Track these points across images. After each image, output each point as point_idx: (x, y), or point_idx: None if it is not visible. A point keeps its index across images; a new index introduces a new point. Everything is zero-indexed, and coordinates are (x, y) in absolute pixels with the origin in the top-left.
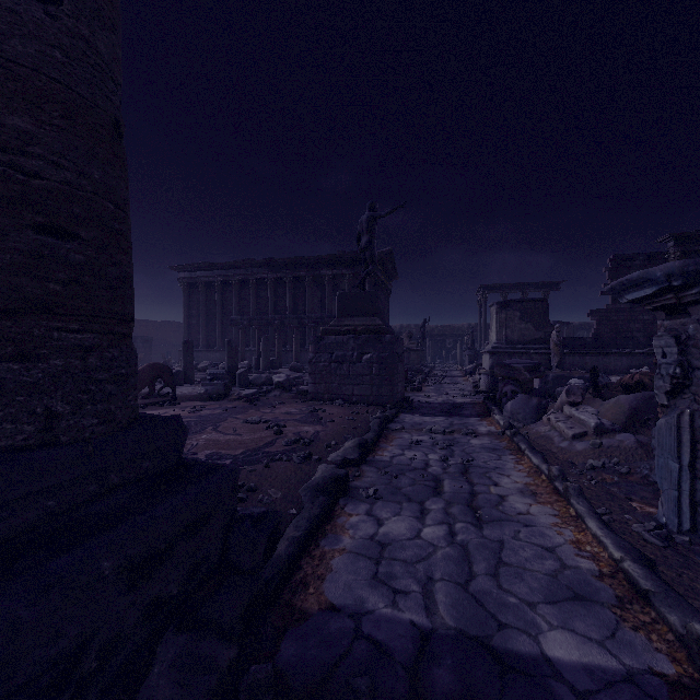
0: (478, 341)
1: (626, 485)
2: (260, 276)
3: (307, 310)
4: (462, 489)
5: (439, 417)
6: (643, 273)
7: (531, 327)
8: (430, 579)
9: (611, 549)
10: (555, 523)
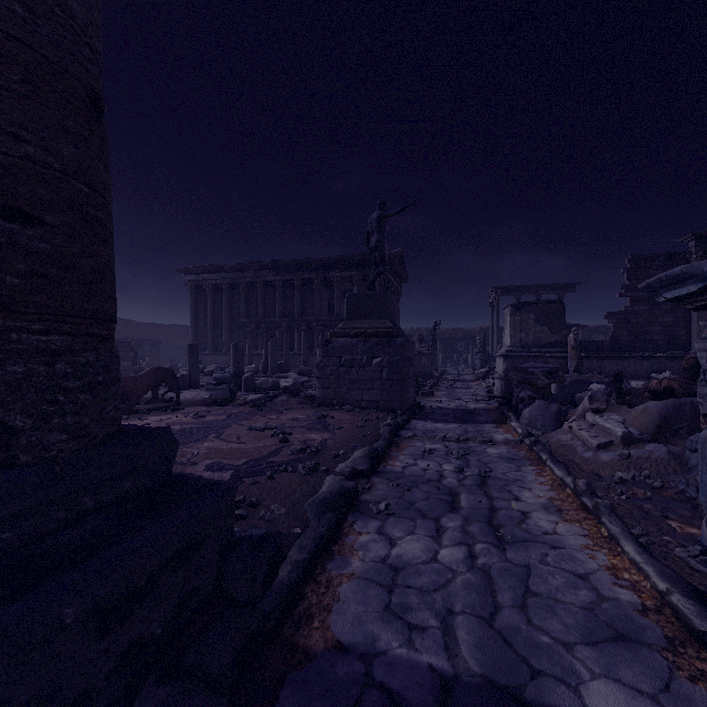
0: (490, 345)
1: (660, 501)
2: (268, 278)
3: (316, 312)
4: (480, 504)
5: (452, 423)
6: (687, 268)
7: (546, 330)
8: (449, 611)
9: (655, 579)
10: (585, 545)
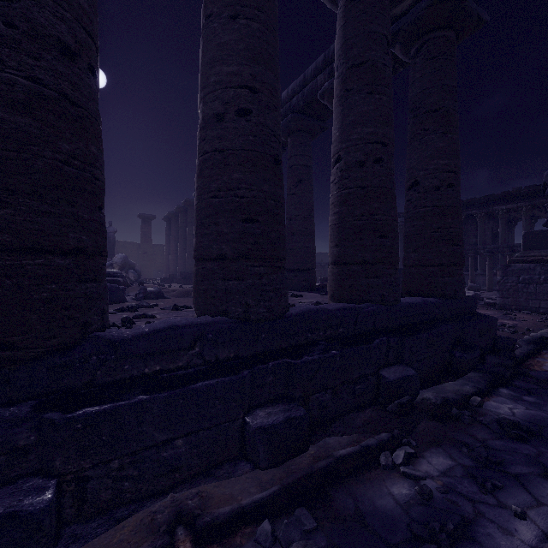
0: None
1: None
2: None
3: (479, 241)
4: None
5: None
6: None
7: None
8: None
9: None
10: None
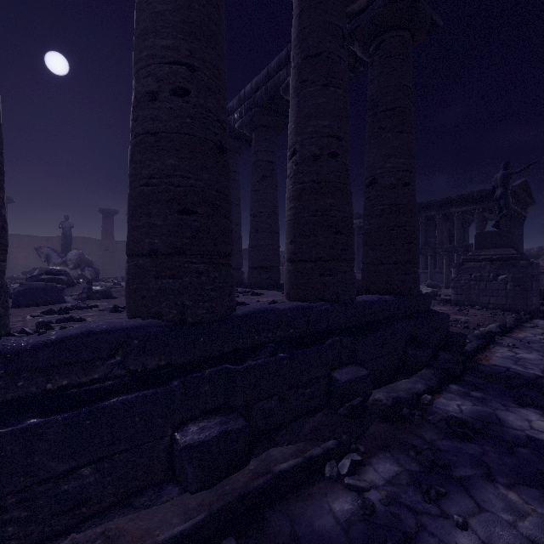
0: None
1: None
2: None
3: (437, 241)
4: None
5: None
6: None
7: None
8: None
9: None
10: None
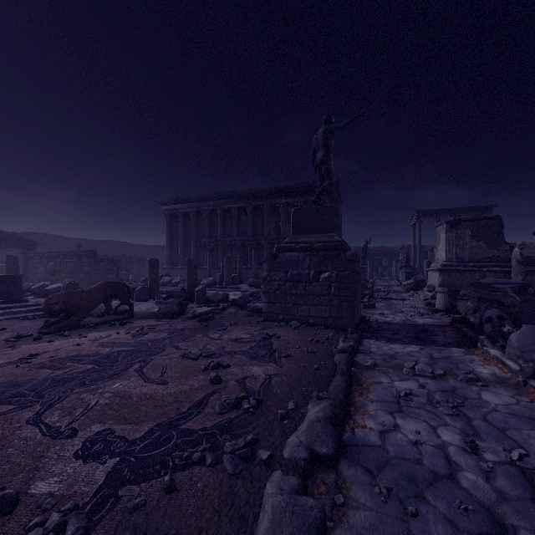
0: (412, 260)
1: None
2: (226, 206)
3: (265, 233)
4: None
5: (410, 345)
6: None
7: (483, 245)
8: None
9: None
10: None
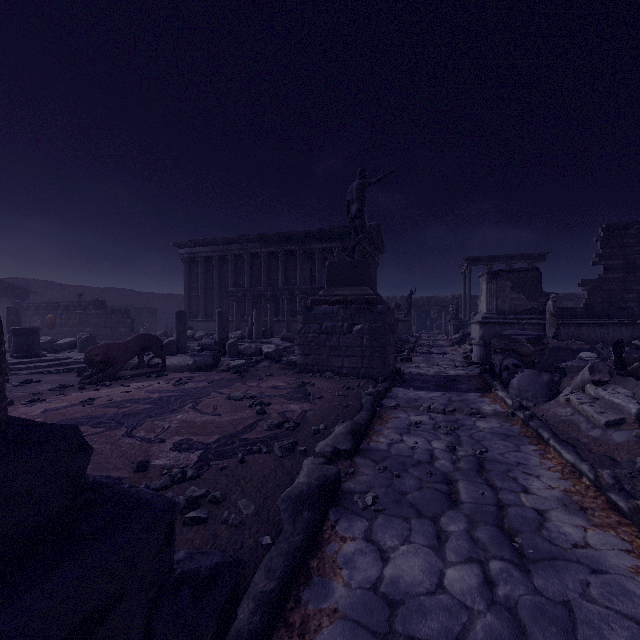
0: (462, 312)
1: None
2: (254, 250)
3: (298, 282)
4: (484, 498)
5: (434, 391)
6: None
7: (522, 297)
8: None
9: None
10: (634, 567)
